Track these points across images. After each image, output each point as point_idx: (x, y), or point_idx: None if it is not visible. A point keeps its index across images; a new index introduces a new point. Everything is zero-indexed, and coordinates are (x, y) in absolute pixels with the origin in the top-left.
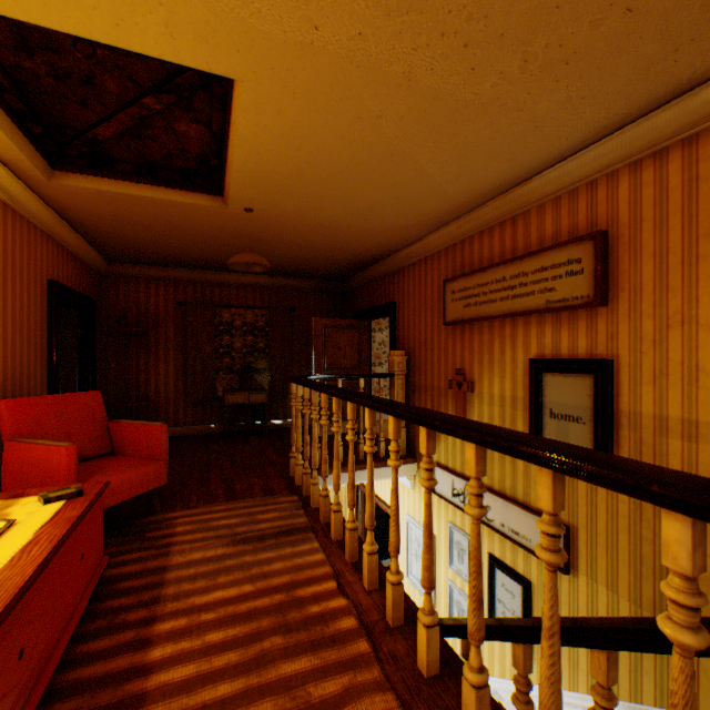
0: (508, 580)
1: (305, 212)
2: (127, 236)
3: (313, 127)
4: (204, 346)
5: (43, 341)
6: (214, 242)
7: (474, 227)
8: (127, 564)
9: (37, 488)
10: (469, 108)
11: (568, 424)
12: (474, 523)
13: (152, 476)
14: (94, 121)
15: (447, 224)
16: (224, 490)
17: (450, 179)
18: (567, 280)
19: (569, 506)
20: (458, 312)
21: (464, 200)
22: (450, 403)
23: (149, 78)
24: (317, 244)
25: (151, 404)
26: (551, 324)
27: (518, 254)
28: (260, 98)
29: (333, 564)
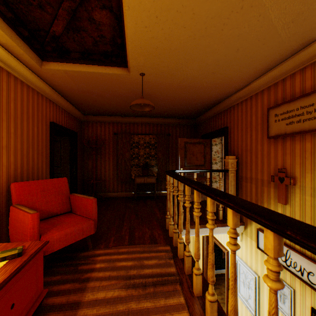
0: None
1: (174, 71)
2: (87, 100)
3: None
4: (125, 154)
5: (47, 151)
6: (127, 99)
7: (296, 66)
8: (58, 294)
9: (5, 243)
10: None
11: None
12: None
13: (85, 230)
14: (51, 21)
15: (270, 70)
16: (128, 236)
17: (288, 20)
18: None
19: None
20: (281, 128)
21: (292, 43)
22: (272, 191)
23: None
24: (181, 95)
25: (102, 181)
26: None
27: None
28: None
29: None
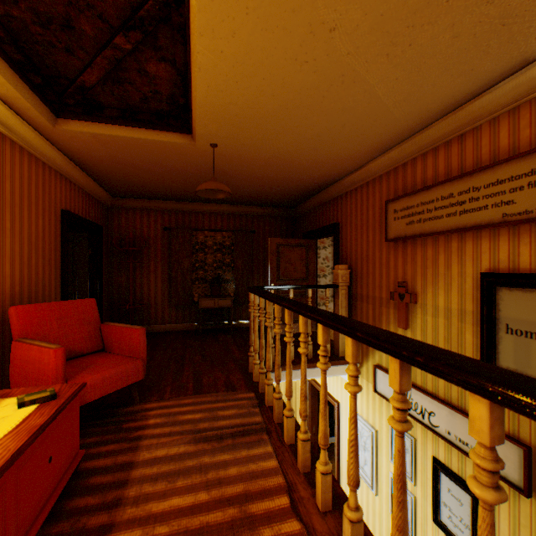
0: (455, 487)
1: (261, 144)
2: (122, 175)
3: (266, 48)
4: (184, 261)
5: (57, 257)
6: (188, 177)
7: (417, 150)
8: (100, 456)
9: (23, 388)
10: (431, 5)
11: (530, 341)
12: (484, 508)
13: (130, 373)
14: (80, 68)
15: (389, 150)
16: (193, 383)
17: (399, 99)
18: (530, 191)
19: (531, 426)
20: (400, 229)
21: (409, 122)
22: (392, 312)
23: (116, 15)
24: (272, 175)
25: (144, 306)
26: (508, 238)
27: (466, 170)
28: (213, 17)
29: (285, 473)
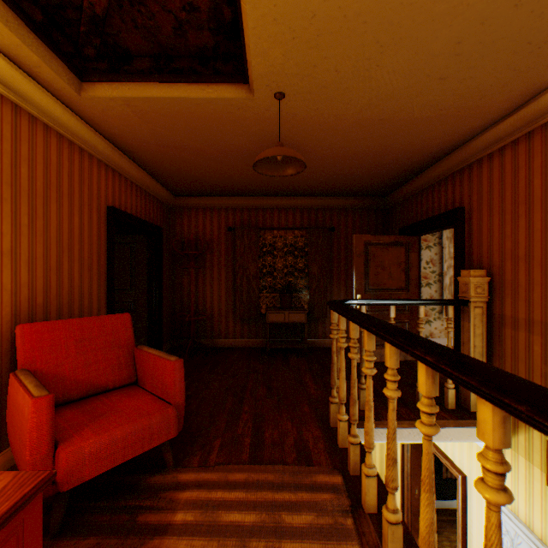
0: None
1: (350, 82)
2: (175, 164)
3: None
4: (249, 267)
5: (100, 262)
6: (250, 159)
7: None
8: None
9: None
10: None
11: None
12: None
13: (155, 429)
14: None
15: None
16: (250, 438)
17: None
18: None
19: None
20: None
21: None
22: None
23: None
24: (361, 144)
25: (207, 317)
26: None
27: None
28: None
29: None
